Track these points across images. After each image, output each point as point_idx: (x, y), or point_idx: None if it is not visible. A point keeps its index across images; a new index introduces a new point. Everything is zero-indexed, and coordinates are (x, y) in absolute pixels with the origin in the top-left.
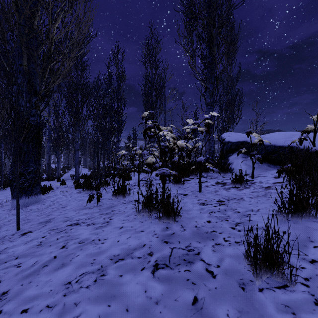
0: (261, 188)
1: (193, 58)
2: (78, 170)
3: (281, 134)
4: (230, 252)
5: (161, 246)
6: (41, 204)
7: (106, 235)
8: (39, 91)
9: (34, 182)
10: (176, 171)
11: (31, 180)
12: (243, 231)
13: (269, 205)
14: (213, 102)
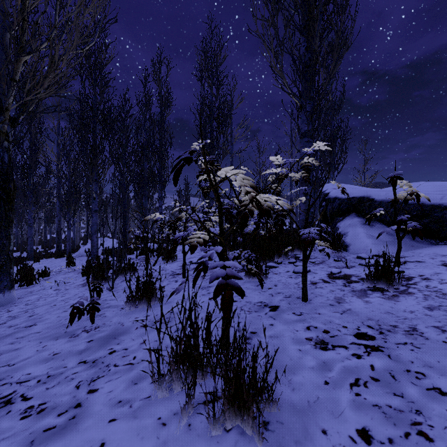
0: (440, 295)
1: (279, 57)
2: (96, 242)
3: (426, 186)
4: None
5: None
6: (3, 312)
7: None
8: (3, 106)
9: None
10: (251, 249)
11: None
12: None
13: None
14: (313, 131)
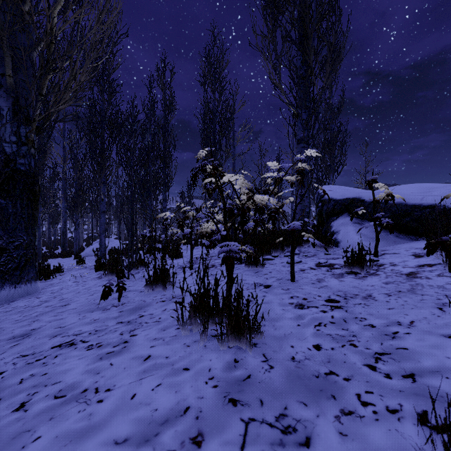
0: (398, 275)
1: (277, 69)
2: (104, 242)
3: (413, 188)
4: (384, 443)
5: (223, 413)
6: (34, 299)
7: (112, 378)
8: (32, 117)
9: (25, 262)
10: (251, 245)
11: (19, 259)
12: (398, 378)
13: (429, 312)
14: (308, 137)
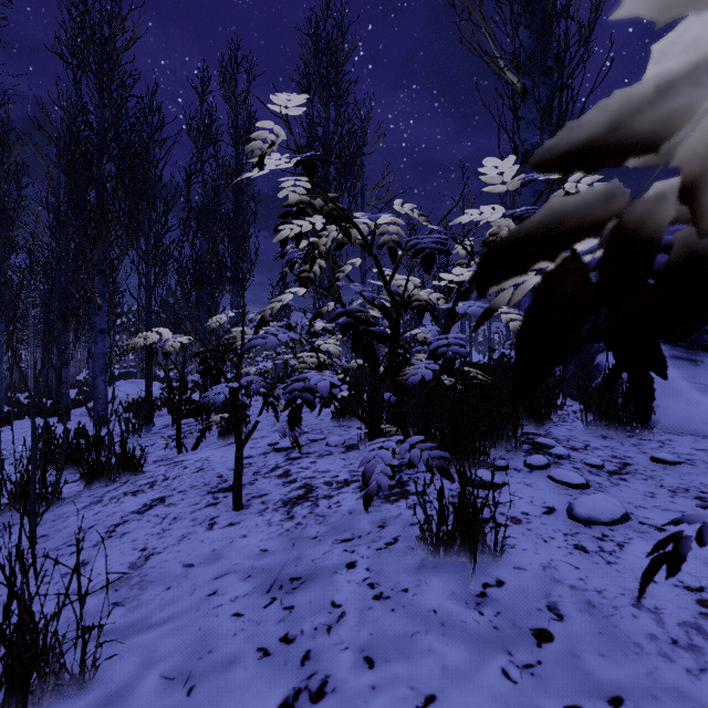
0: None
1: None
2: (102, 391)
3: None
4: None
5: None
6: None
7: None
8: None
9: None
10: (421, 426)
11: None
12: None
13: None
14: None
